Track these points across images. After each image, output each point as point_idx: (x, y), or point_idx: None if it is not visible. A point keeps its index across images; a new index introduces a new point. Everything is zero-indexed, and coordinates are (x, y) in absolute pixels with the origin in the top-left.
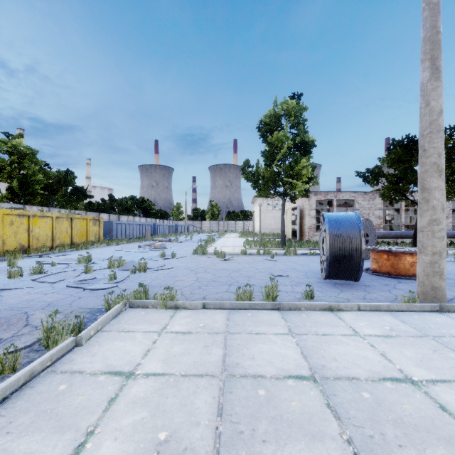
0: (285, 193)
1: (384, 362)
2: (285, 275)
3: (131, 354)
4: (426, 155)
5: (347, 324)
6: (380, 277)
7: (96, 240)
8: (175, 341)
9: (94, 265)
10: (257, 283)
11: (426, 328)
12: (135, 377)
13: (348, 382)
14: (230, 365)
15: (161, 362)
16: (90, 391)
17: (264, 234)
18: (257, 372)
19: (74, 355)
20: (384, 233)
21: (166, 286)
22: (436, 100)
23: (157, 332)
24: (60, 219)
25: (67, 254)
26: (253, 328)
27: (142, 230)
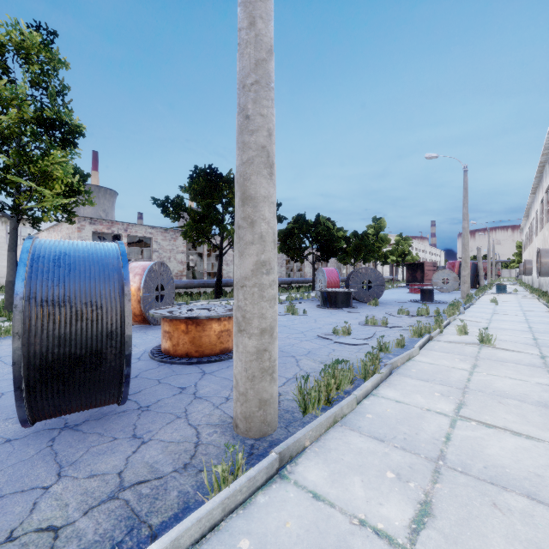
0: (12, 205)
1: None
2: None
3: None
4: (251, 127)
5: None
6: (175, 367)
7: None
8: None
9: None
10: None
11: None
12: None
13: None
14: None
15: None
16: None
17: None
18: None
19: None
20: (186, 282)
21: None
22: (265, 21)
23: None
24: None
25: None
26: None
27: None
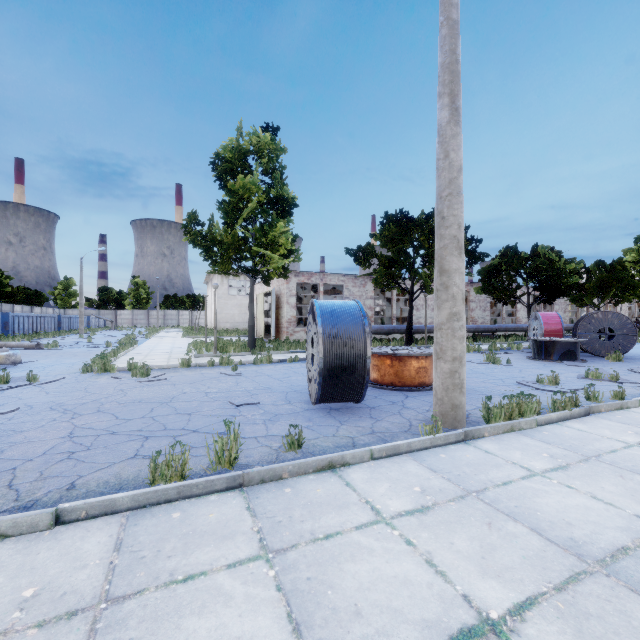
0: (255, 269)
1: (437, 585)
2: (254, 402)
3: None
4: (446, 225)
5: (361, 496)
6: (384, 391)
7: None
8: None
9: None
10: (204, 425)
11: (462, 475)
12: None
13: None
14: None
15: None
16: None
17: (223, 331)
18: None
19: None
20: (376, 328)
21: None
22: (456, 152)
23: None
24: None
25: None
26: (179, 562)
27: None
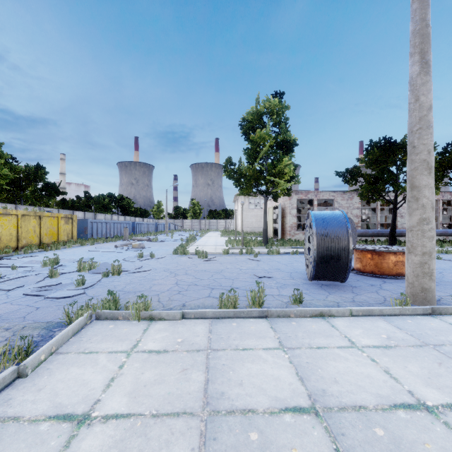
0: (267, 191)
1: (390, 382)
2: (270, 276)
3: (90, 386)
4: (416, 152)
5: (341, 333)
6: (365, 277)
7: (68, 240)
8: (147, 364)
9: (62, 268)
10: (241, 286)
11: (424, 334)
12: (90, 422)
13: (355, 413)
14: (214, 395)
15: (127, 397)
16: (24, 450)
17: (245, 233)
18: (246, 404)
19: (13, 392)
20: (362, 232)
21: (141, 291)
22: (425, 95)
23: (126, 352)
24: (27, 217)
25: (34, 255)
26: (239, 342)
27: (120, 229)
